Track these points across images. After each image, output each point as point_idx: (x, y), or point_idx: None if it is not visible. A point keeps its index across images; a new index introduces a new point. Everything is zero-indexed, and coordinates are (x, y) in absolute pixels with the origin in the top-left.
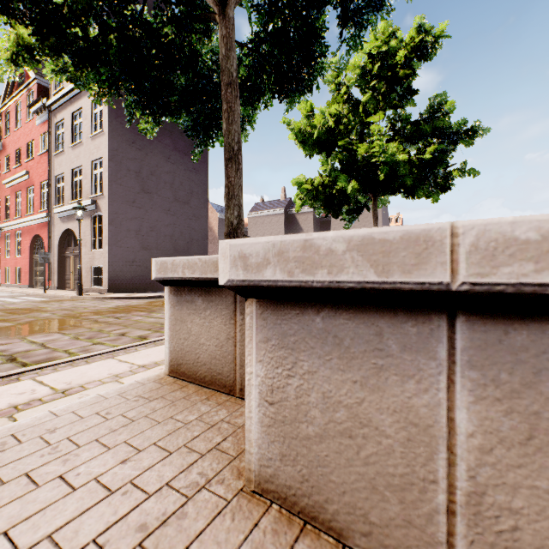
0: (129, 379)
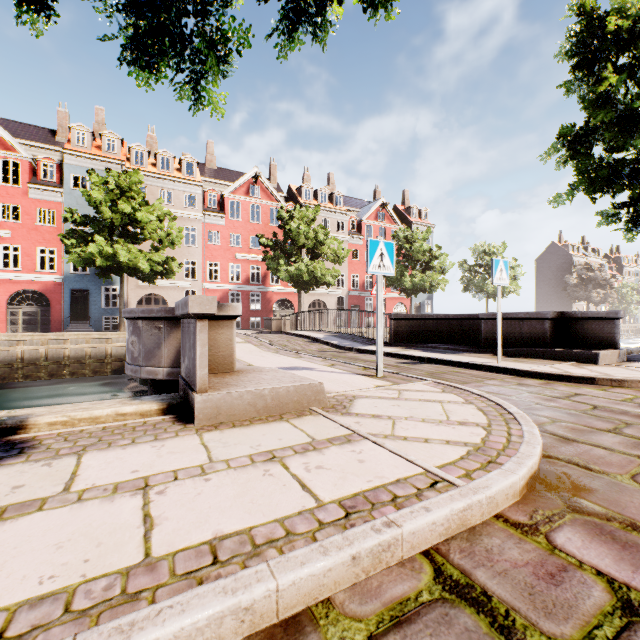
0: (198, 459)
